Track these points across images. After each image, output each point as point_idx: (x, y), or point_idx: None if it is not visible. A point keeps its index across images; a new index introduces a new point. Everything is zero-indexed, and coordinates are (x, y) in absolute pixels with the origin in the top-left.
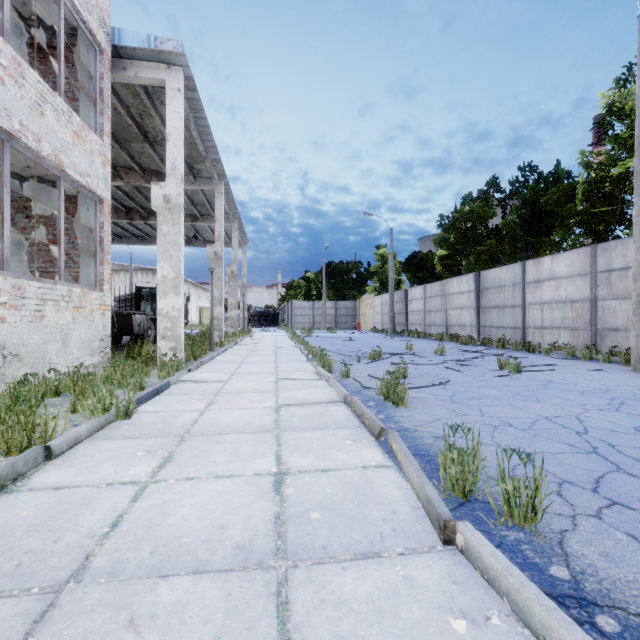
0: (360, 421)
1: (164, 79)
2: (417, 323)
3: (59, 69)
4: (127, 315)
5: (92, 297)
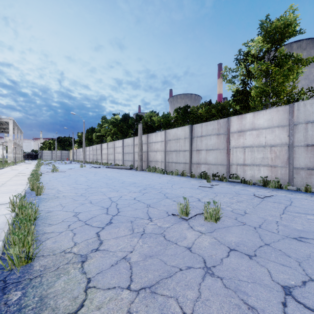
0: None
1: (9, 121)
2: (78, 158)
3: None
4: None
5: None
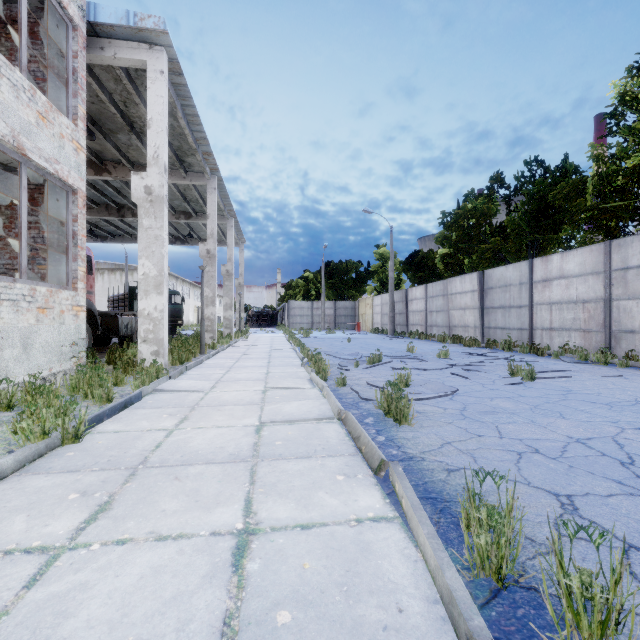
0: (356, 445)
1: (145, 60)
2: (418, 324)
3: (20, 41)
4: (113, 316)
5: (62, 297)
